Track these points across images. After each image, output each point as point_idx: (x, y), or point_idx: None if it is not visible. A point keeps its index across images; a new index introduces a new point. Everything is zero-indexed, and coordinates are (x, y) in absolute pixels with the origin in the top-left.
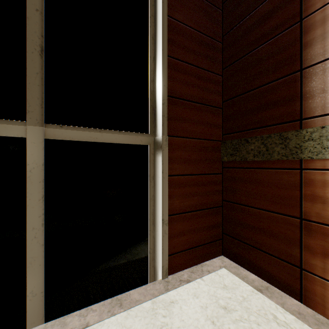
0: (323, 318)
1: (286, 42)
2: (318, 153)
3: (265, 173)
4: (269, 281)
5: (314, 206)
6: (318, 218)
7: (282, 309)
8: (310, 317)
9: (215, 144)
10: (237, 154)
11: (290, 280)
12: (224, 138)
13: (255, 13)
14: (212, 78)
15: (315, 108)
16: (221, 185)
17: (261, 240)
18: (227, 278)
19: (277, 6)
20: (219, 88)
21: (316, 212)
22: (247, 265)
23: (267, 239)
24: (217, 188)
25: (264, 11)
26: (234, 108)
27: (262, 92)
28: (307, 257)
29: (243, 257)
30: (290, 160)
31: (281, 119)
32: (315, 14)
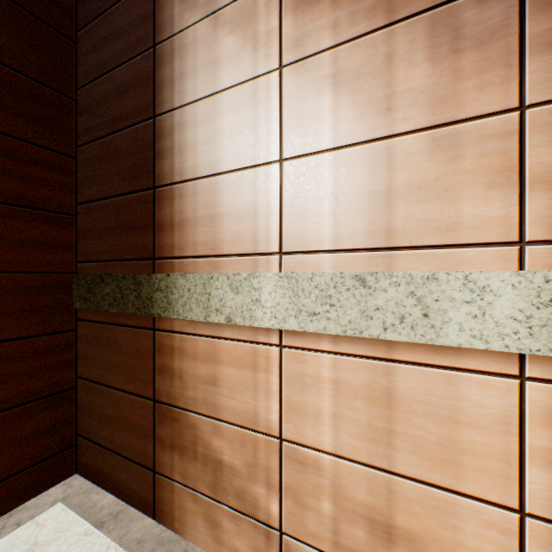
0: (169, 534)
1: (142, 140)
2: (166, 309)
3: (123, 333)
4: (127, 500)
5: (165, 382)
6: (168, 398)
7: (116, 547)
8: (151, 542)
9: (56, 279)
10: (92, 300)
11: (146, 491)
12: (79, 268)
13: (113, 75)
14: (49, 160)
15: (166, 247)
16: (74, 350)
17: (119, 438)
18: (52, 524)
19: (135, 81)
20: (70, 178)
21: (167, 389)
22: (105, 482)
23: (125, 436)
24: (64, 357)
25: (123, 79)
26: (91, 220)
27: (121, 206)
28: (160, 454)
29: (101, 470)
30: (146, 315)
31: (139, 252)
32: (166, 117)
